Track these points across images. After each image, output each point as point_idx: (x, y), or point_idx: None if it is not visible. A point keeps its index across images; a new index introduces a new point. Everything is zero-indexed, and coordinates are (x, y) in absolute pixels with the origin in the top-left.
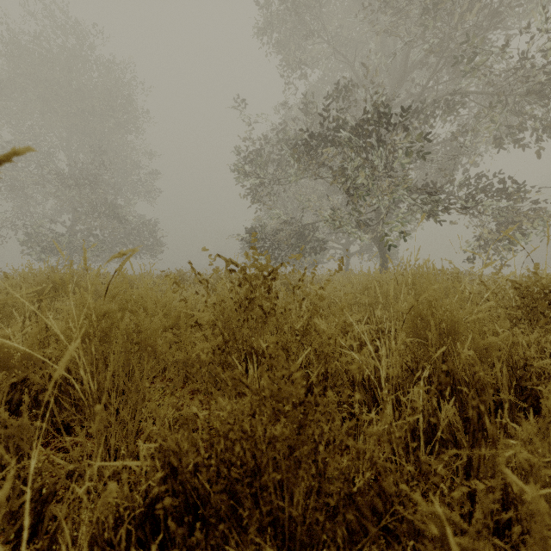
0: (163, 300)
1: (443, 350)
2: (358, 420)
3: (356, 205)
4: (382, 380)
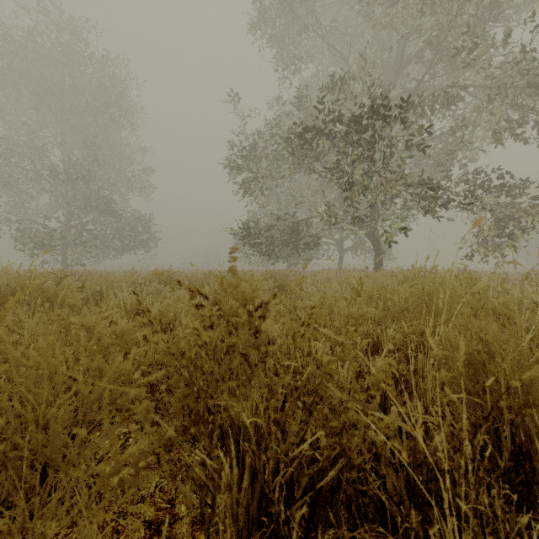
0: (118, 330)
1: (512, 418)
2: (386, 517)
3: (352, 201)
4: (445, 502)
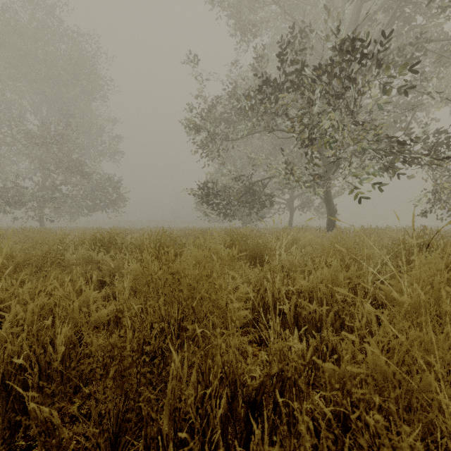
0: None
1: None
2: None
3: (311, 158)
4: None
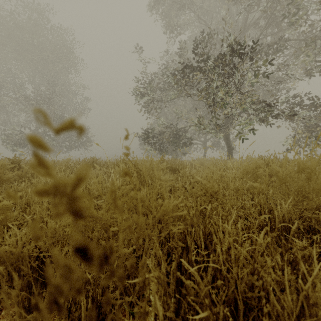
0: None
1: None
2: None
3: (215, 114)
4: None
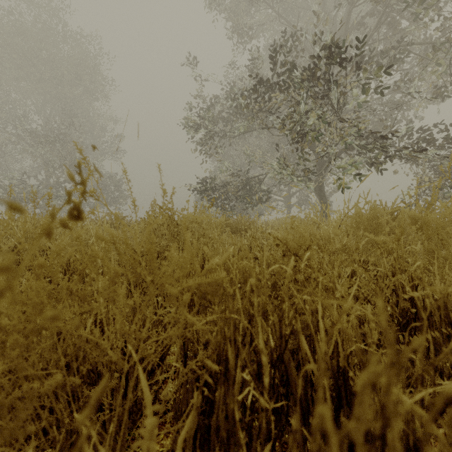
0: None
1: None
2: None
3: (302, 153)
4: None
